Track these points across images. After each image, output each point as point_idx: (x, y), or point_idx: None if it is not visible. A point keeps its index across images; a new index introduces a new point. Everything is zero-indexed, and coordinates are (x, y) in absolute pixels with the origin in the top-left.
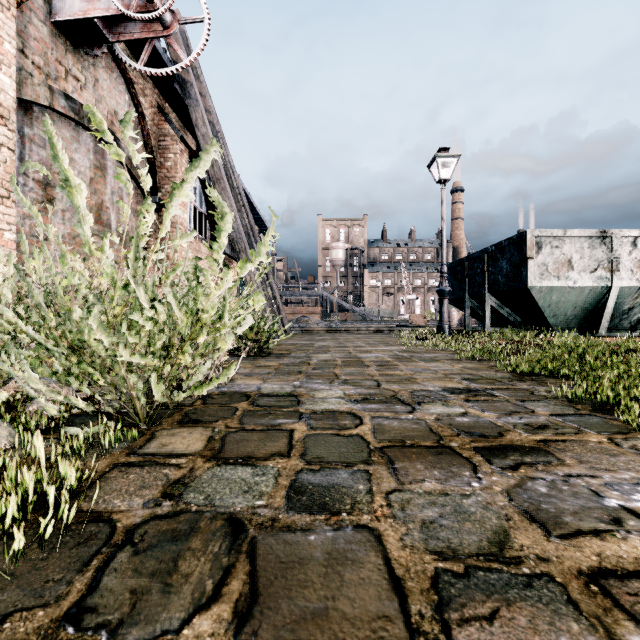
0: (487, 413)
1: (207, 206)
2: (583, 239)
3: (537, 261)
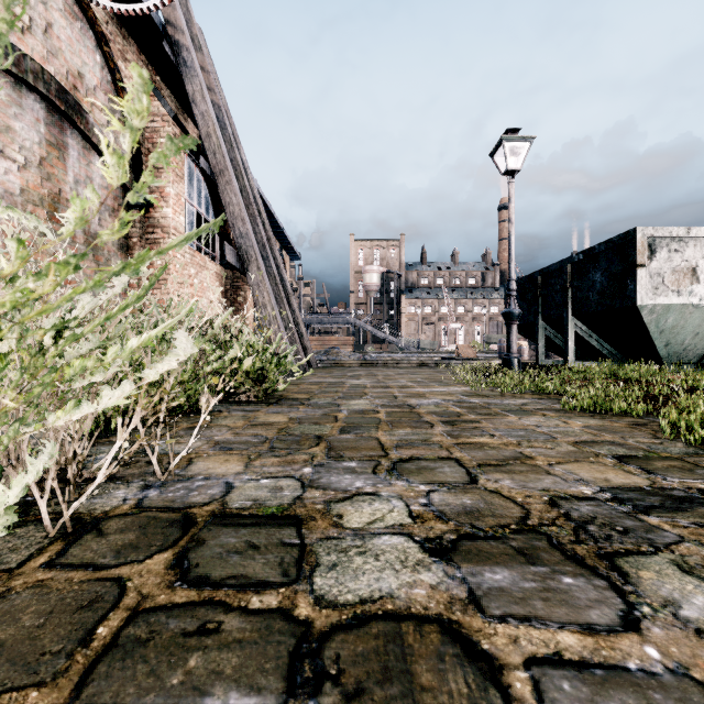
0: None
1: (215, 213)
2: None
3: (649, 270)
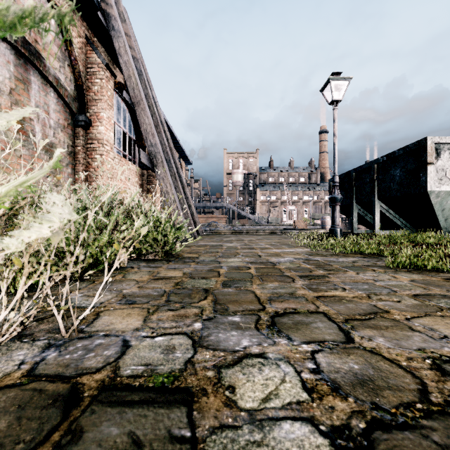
0: None
1: (135, 132)
2: None
3: (436, 167)
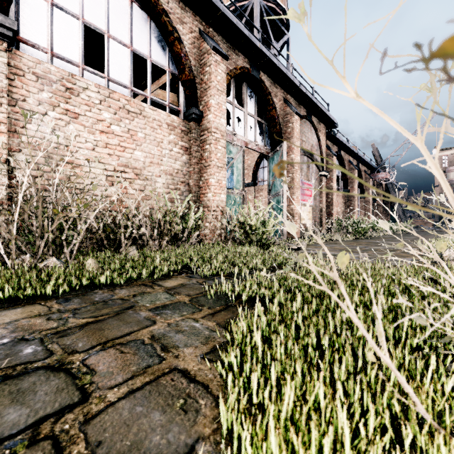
0: None
1: None
2: None
3: None
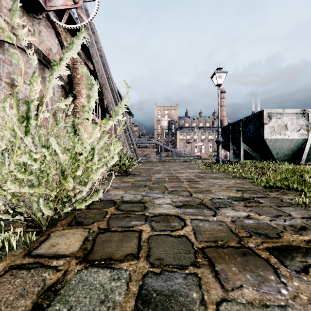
0: (262, 216)
1: (99, 98)
2: (293, 114)
3: (269, 125)
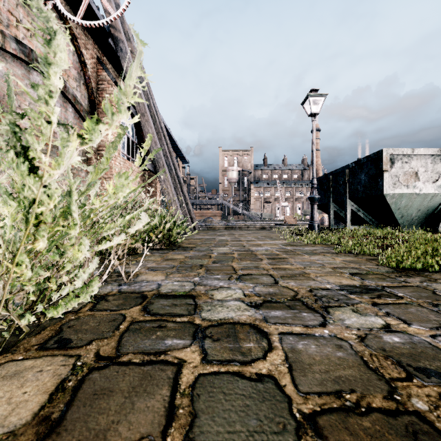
0: (413, 326)
1: (137, 137)
2: (427, 156)
3: (391, 173)
